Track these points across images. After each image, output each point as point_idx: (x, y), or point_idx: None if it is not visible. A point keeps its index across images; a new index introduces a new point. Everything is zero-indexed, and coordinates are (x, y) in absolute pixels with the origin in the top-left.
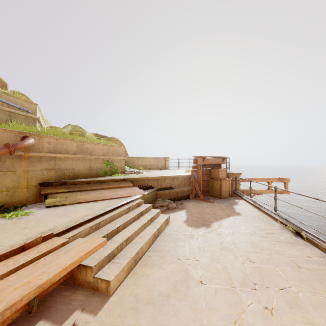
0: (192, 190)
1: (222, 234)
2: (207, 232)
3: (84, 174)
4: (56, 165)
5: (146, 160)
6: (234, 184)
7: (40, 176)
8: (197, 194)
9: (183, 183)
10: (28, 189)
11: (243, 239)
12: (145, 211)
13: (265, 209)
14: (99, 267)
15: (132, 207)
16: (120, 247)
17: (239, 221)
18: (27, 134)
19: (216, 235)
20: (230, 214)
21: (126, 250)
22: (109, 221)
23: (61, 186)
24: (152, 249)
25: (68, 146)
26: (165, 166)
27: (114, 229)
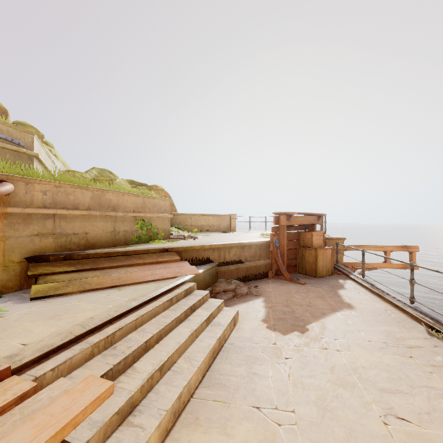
0: (271, 264)
1: (330, 348)
2: (303, 343)
3: (104, 241)
4: (57, 227)
5: (203, 218)
6: (334, 254)
7: (28, 246)
8: (280, 270)
9: (258, 254)
10: (5, 268)
11: (369, 359)
12: (198, 304)
13: (392, 298)
14: (96, 442)
15: (177, 297)
16: (147, 385)
17: (353, 320)
18: (4, 177)
19: (320, 349)
20: (336, 306)
21: (158, 390)
22: (133, 327)
23: (63, 261)
24: (208, 381)
25: (77, 198)
26: (231, 227)
27: (140, 345)
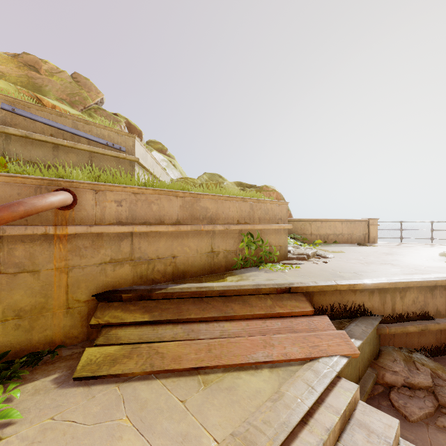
0: None
1: None
2: None
3: (198, 266)
4: (135, 250)
5: (327, 224)
6: None
7: (97, 278)
8: None
9: None
10: (69, 310)
11: None
12: None
13: None
14: None
15: (326, 444)
16: None
17: None
18: (66, 184)
19: None
20: None
21: None
22: None
23: (139, 301)
24: None
25: (162, 208)
26: (369, 236)
27: None
